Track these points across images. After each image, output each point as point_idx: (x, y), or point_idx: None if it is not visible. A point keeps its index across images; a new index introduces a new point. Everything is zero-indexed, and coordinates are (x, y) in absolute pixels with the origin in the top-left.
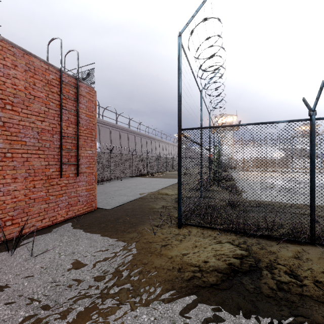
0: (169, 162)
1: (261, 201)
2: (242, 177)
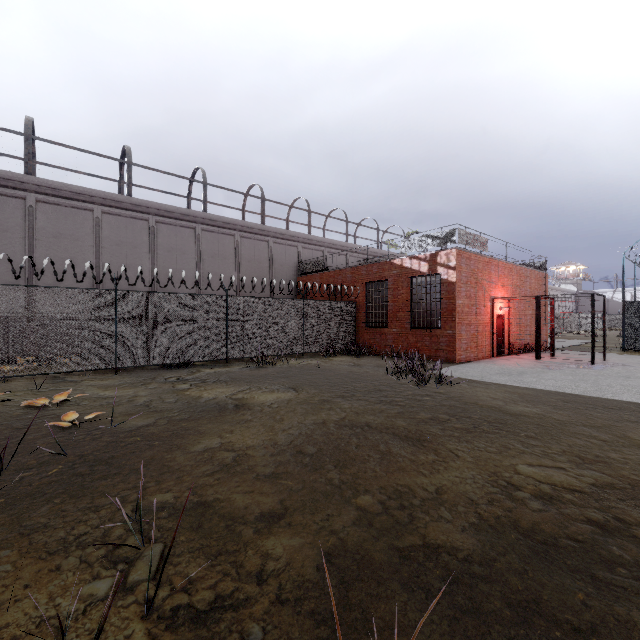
0: (558, 320)
1: None
2: None
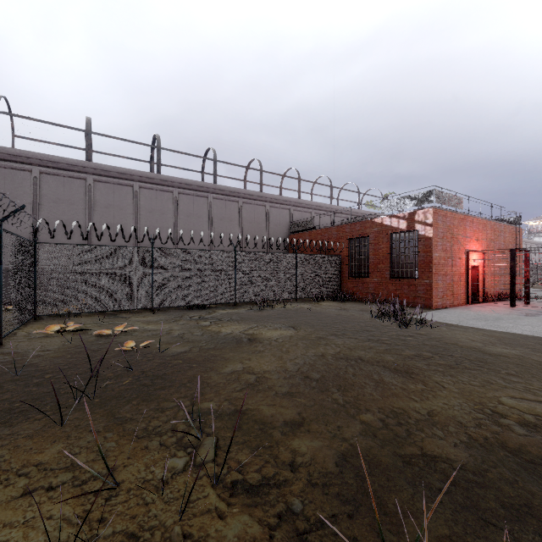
0: (532, 271)
1: None
2: None
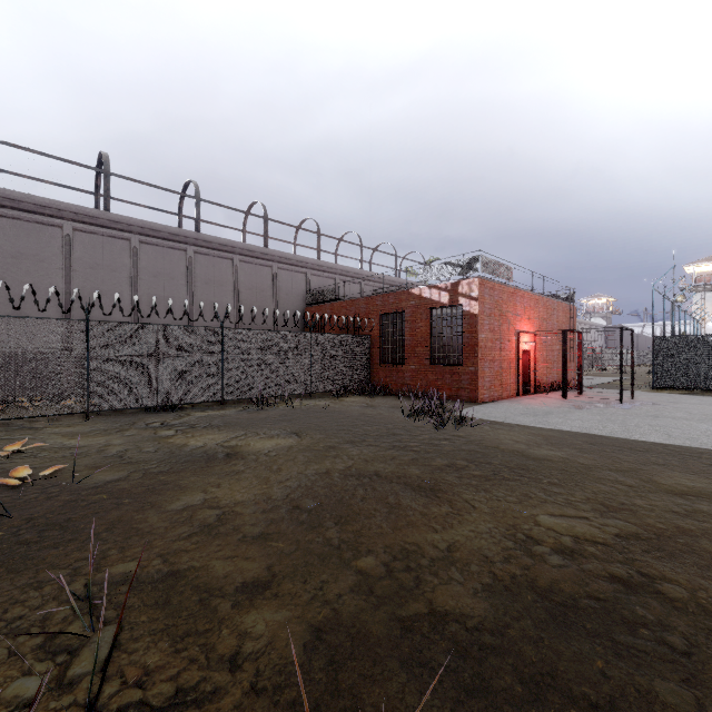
0: (587, 356)
1: (706, 373)
2: (694, 362)
